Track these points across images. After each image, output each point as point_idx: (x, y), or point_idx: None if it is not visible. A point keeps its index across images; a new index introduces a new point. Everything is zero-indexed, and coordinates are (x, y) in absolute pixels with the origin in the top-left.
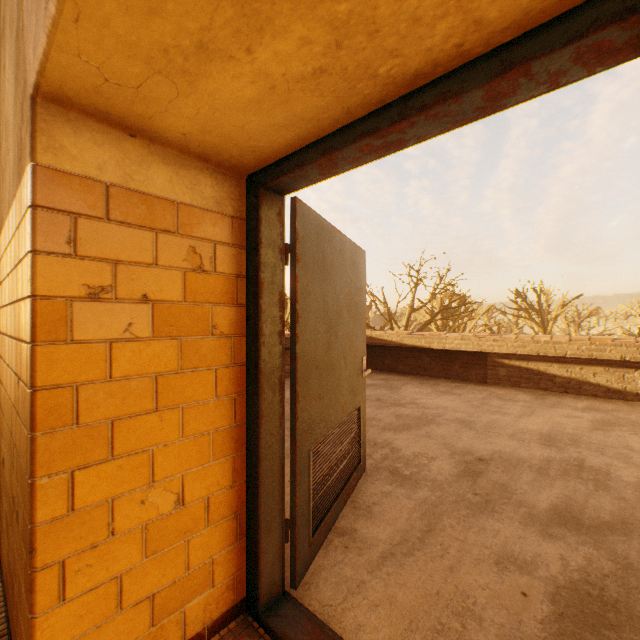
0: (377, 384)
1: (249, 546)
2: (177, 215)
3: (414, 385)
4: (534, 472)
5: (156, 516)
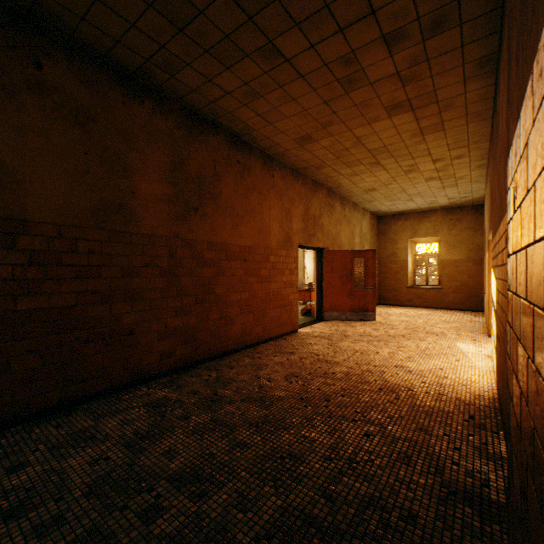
0: None
1: None
2: None
3: None
4: None
5: None
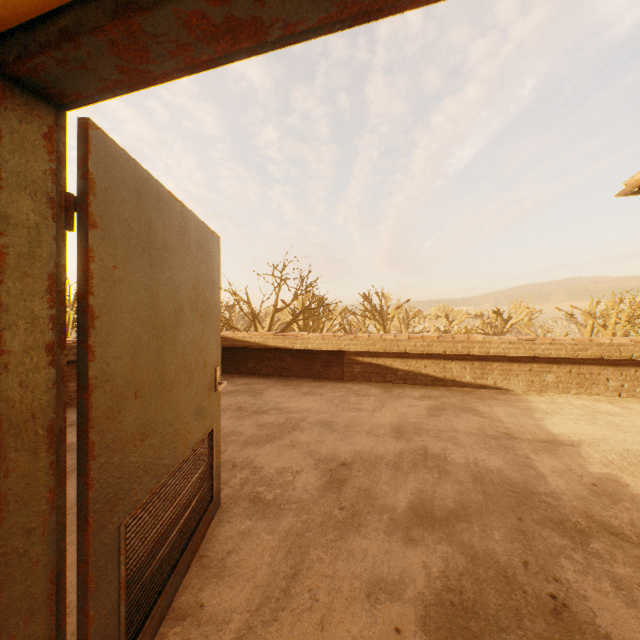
0: (239, 390)
1: None
2: None
3: (278, 388)
4: (391, 469)
5: None
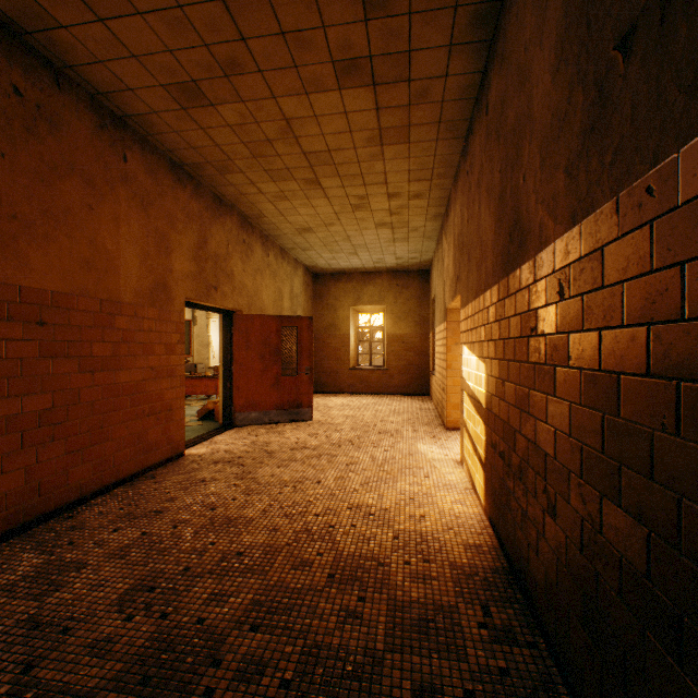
0: None
1: None
2: None
3: None
4: None
5: None
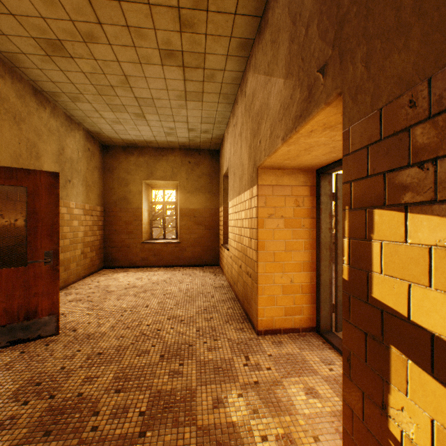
0: None
1: (316, 307)
2: (291, 190)
3: None
4: None
5: (285, 283)
